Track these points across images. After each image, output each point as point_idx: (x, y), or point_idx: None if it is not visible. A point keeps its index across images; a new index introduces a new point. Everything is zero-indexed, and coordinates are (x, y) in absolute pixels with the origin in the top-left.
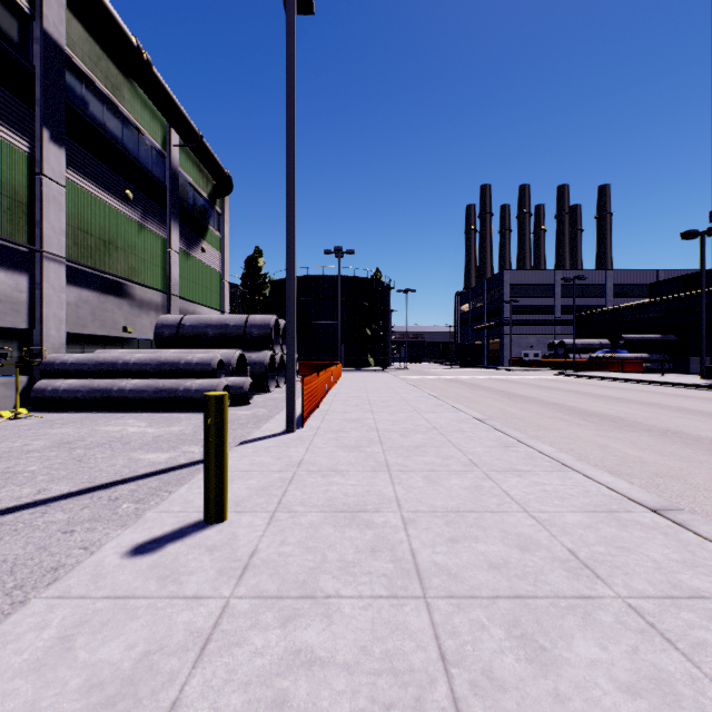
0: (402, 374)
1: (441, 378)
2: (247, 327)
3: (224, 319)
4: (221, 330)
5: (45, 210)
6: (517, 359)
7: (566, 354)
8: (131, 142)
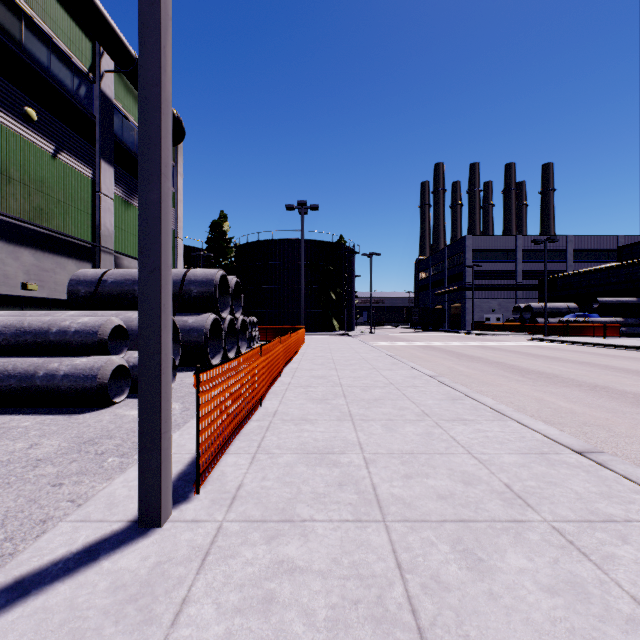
0: (368, 339)
1: (413, 344)
2: (184, 284)
3: None
4: None
5: None
6: (480, 323)
7: (534, 318)
8: (38, 51)
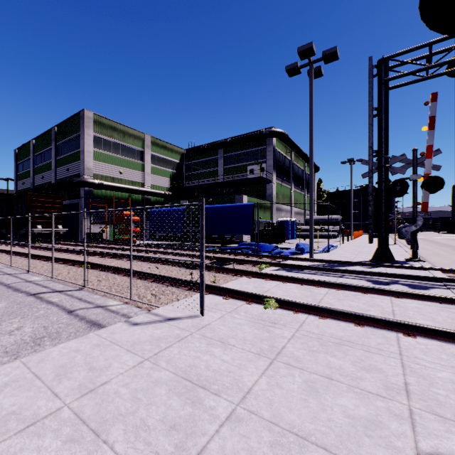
0: None
1: None
2: (331, 219)
3: (324, 217)
4: (324, 220)
5: (292, 198)
6: None
7: None
8: (299, 172)
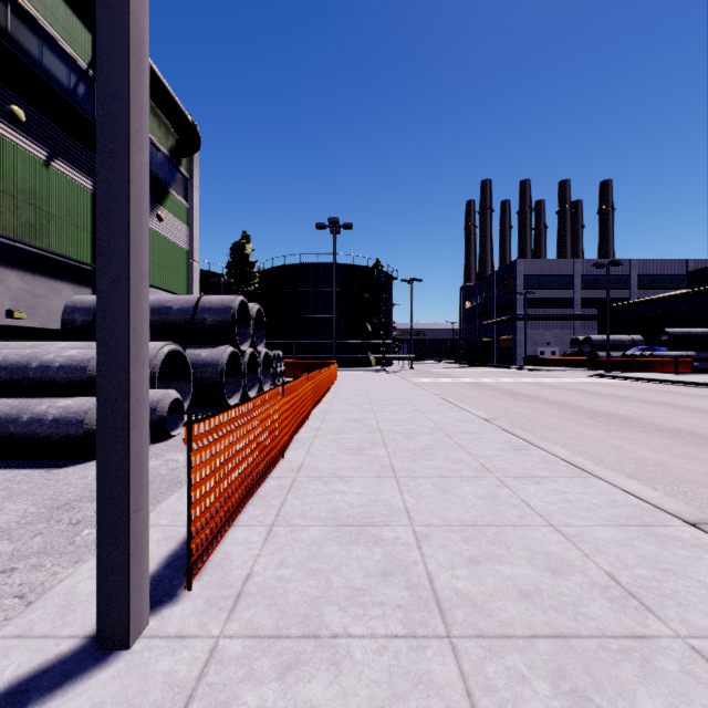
0: (409, 375)
1: (459, 381)
2: (197, 311)
3: (164, 300)
4: (160, 316)
5: None
6: (534, 358)
7: (594, 351)
8: (28, 41)
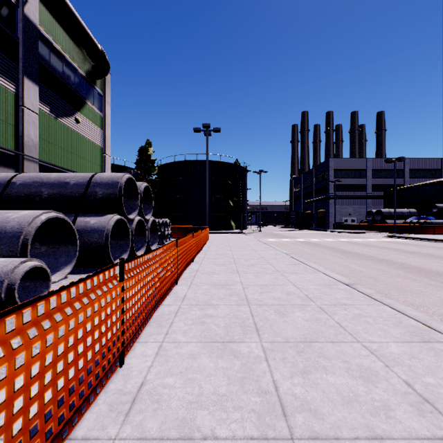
0: (259, 236)
1: (296, 241)
2: (90, 186)
3: (64, 177)
4: (58, 190)
5: None
6: (341, 224)
7: (383, 220)
8: None
